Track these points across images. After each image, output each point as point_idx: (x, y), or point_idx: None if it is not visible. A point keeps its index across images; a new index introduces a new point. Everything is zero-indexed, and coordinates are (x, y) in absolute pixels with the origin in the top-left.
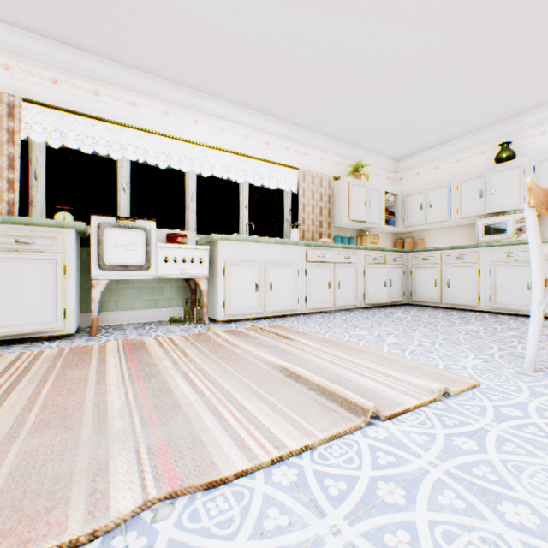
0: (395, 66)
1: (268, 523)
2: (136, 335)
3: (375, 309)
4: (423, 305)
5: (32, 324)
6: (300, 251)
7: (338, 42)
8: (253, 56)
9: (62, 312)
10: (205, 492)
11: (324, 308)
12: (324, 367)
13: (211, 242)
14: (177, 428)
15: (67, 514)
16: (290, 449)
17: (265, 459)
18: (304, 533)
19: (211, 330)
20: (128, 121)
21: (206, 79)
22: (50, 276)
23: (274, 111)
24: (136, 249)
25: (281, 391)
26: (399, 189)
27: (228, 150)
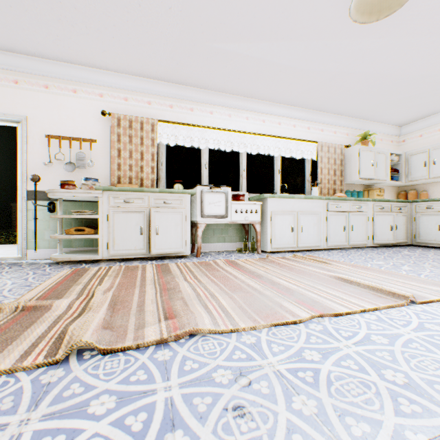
0: (405, 62)
1: (372, 327)
2: (222, 257)
3: (382, 248)
4: (426, 246)
5: (171, 248)
6: (322, 203)
7: (359, 54)
8: (293, 73)
9: (184, 242)
10: (334, 317)
11: (340, 246)
12: (363, 279)
13: (260, 199)
14: (300, 296)
15: (283, 315)
16: (368, 307)
17: (357, 309)
18: (392, 331)
19: (270, 256)
20: (208, 124)
21: (257, 90)
22: (179, 222)
23: (300, 103)
24: (220, 205)
25: (344, 287)
26: (402, 149)
27: (268, 134)
